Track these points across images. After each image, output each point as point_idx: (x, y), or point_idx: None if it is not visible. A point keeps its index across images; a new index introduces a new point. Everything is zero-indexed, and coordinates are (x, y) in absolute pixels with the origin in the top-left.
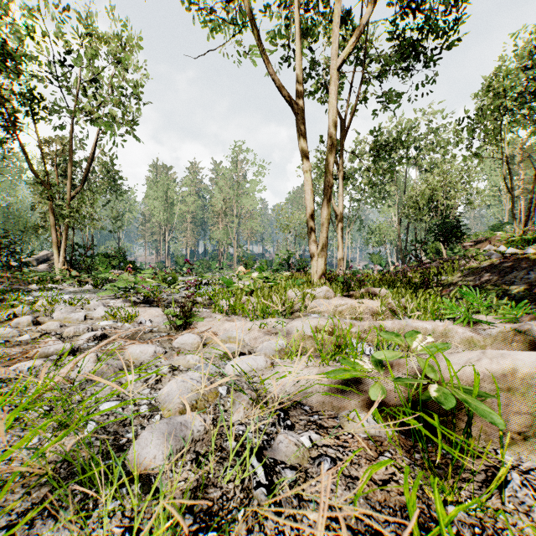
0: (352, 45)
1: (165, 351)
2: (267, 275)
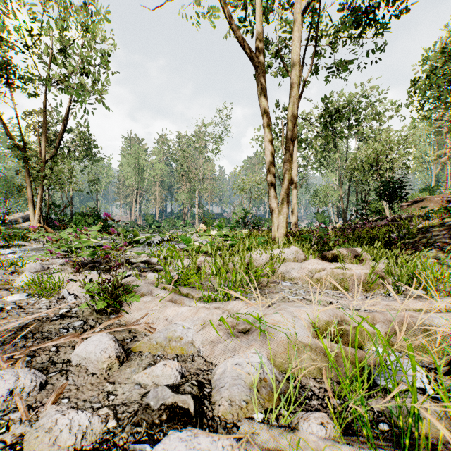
0: None
1: (40, 383)
2: (226, 232)
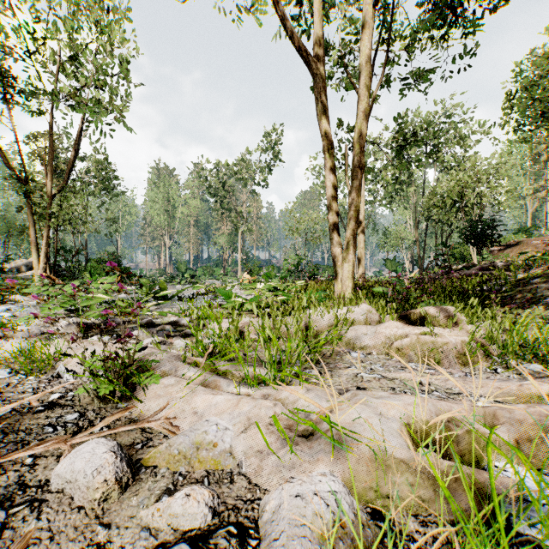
0: None
1: None
2: (276, 284)
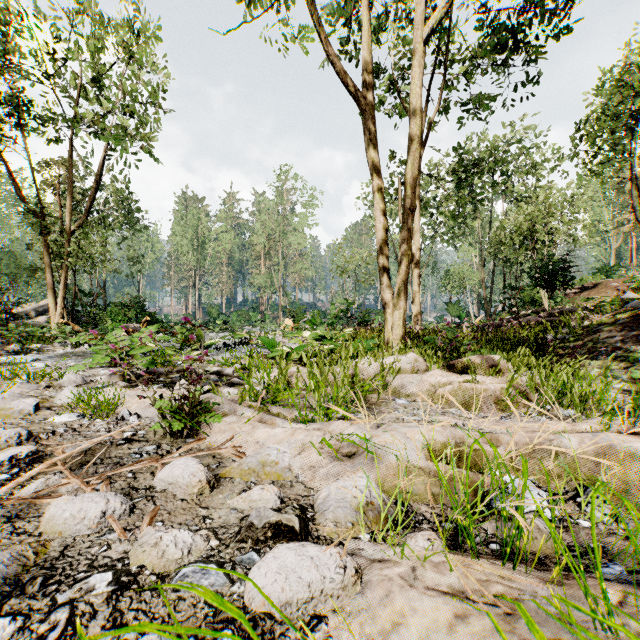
0: (444, 9)
1: (129, 507)
2: (323, 332)
